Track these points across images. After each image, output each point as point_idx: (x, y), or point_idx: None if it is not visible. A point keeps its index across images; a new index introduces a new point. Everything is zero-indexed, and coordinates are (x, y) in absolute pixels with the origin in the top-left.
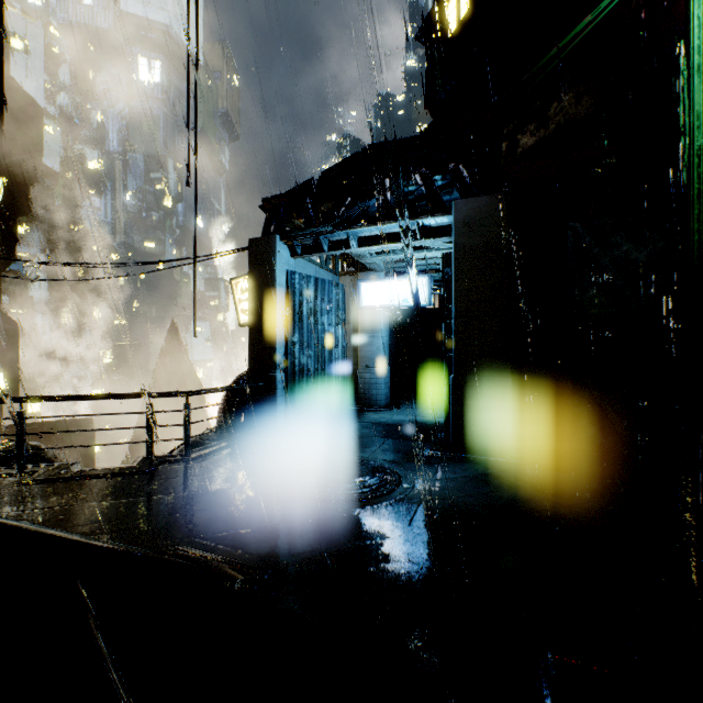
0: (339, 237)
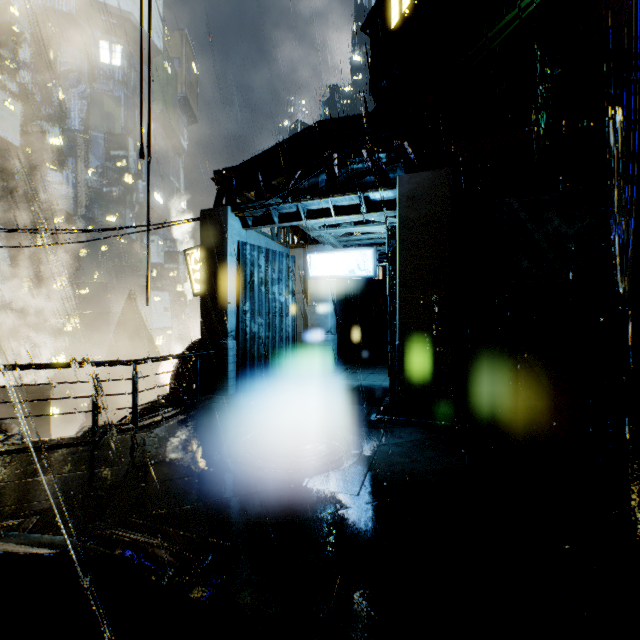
0: (289, 210)
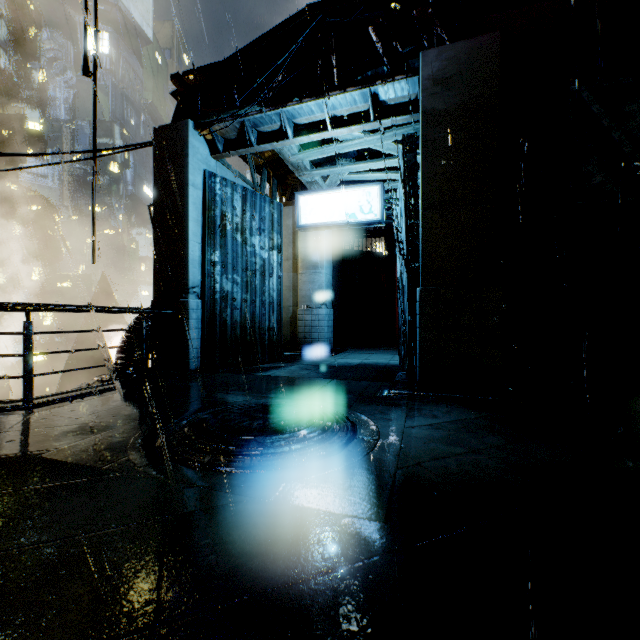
0: (271, 126)
